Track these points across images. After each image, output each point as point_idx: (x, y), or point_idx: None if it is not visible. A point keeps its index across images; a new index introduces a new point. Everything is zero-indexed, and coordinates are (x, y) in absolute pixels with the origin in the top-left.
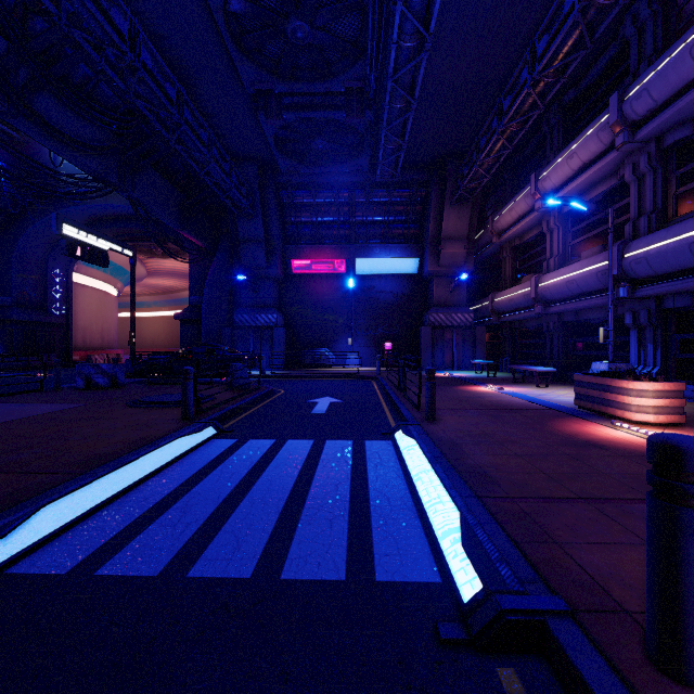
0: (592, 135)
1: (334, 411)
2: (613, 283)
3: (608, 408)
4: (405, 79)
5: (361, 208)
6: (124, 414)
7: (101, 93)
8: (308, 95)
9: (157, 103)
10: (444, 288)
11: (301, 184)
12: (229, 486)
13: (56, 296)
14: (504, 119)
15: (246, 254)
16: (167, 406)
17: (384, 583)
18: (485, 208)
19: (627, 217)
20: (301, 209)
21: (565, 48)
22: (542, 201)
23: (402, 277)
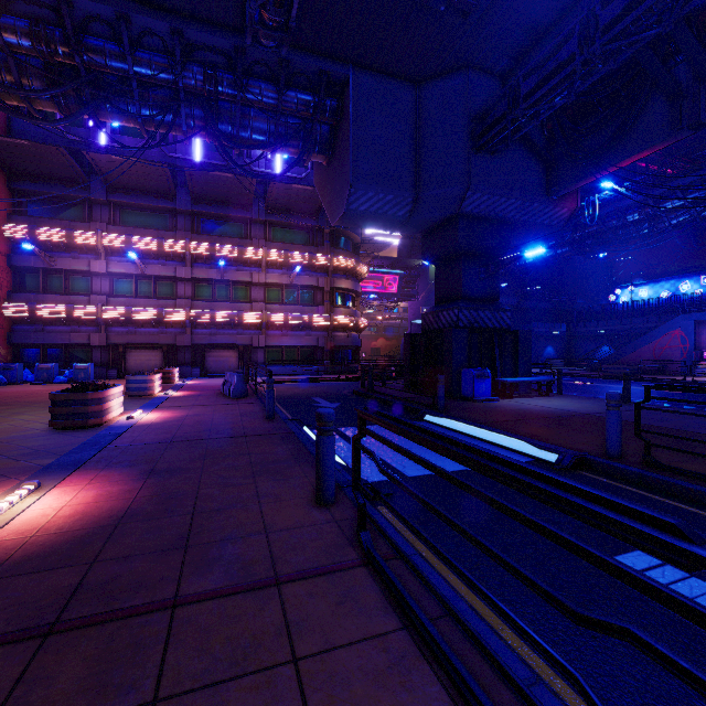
0: None
1: None
2: None
3: None
4: None
5: None
6: None
7: None
8: None
9: None
10: None
11: None
12: None
13: None
14: None
15: None
16: None
17: None
18: None
19: None
20: None
21: None
22: None
23: None
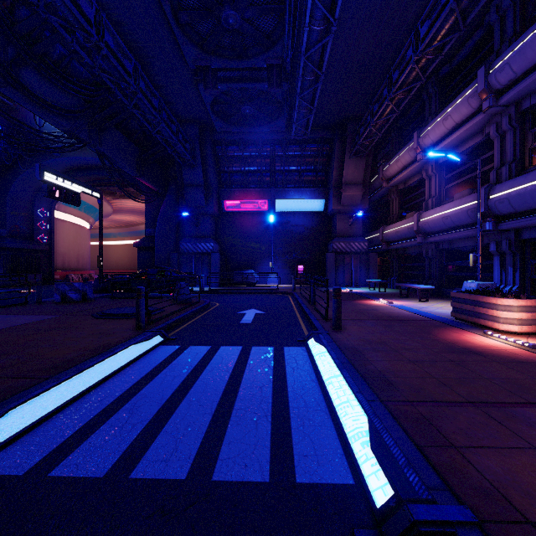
0: (463, 101)
1: (258, 321)
2: (480, 219)
3: (480, 319)
4: (314, 56)
5: (279, 160)
6: (89, 324)
7: (74, 69)
8: (238, 70)
9: (118, 76)
10: (344, 223)
11: (233, 141)
12: (171, 388)
13: (42, 229)
14: (393, 89)
15: (189, 196)
16: (124, 317)
17: (303, 485)
18: (376, 160)
19: (491, 166)
20: (233, 161)
21: (443, 31)
22: (423, 153)
23: (312, 213)
